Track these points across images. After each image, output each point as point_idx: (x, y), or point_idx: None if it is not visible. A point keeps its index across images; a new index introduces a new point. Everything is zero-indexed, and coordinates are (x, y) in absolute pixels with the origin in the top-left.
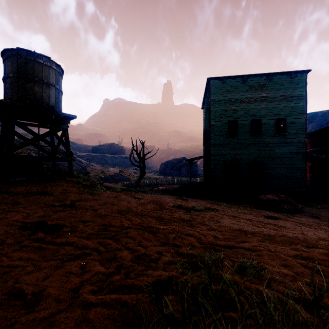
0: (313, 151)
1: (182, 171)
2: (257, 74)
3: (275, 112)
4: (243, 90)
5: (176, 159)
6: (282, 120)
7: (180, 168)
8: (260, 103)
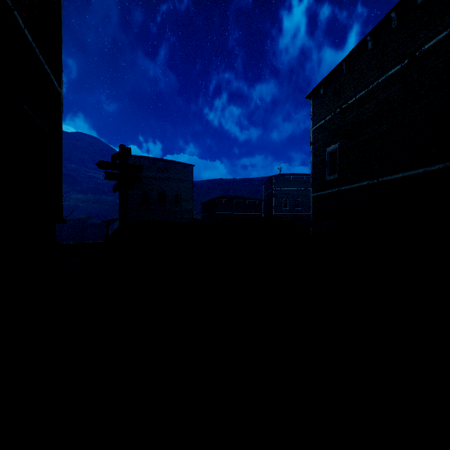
0: (205, 216)
1: (88, 234)
2: (164, 160)
3: (175, 189)
4: (154, 170)
5: (78, 218)
6: (179, 195)
7: (84, 230)
8: (165, 181)
